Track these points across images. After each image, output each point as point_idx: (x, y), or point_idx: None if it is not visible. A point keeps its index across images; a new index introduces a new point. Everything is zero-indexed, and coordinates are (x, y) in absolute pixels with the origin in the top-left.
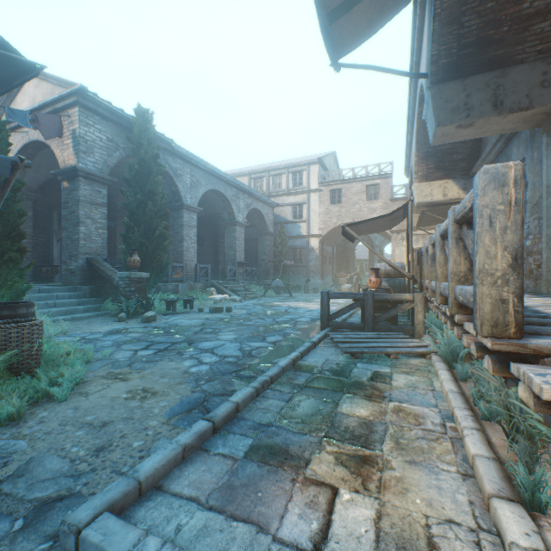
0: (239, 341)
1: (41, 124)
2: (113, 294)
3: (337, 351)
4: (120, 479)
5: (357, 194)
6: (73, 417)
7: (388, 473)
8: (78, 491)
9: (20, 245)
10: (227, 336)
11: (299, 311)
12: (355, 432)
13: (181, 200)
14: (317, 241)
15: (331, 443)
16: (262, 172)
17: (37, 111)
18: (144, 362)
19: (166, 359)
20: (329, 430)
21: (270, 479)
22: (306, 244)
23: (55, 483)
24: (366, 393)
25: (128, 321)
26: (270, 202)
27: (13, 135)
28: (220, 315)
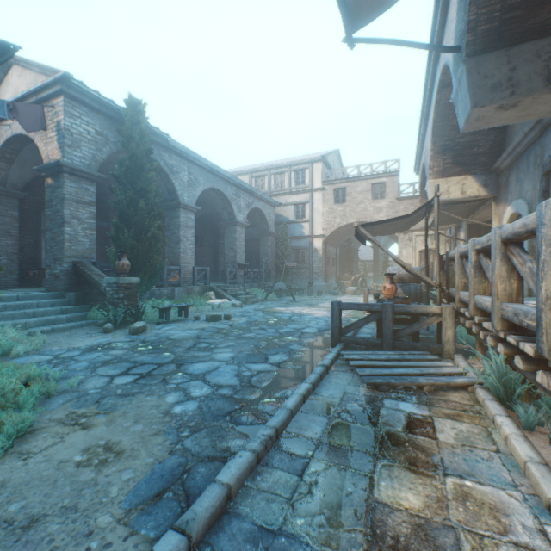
0: (237, 362)
1: (21, 114)
2: (100, 300)
3: (356, 379)
4: None
5: (362, 192)
6: None
7: None
8: None
9: None
10: (223, 354)
11: (304, 319)
12: None
13: (177, 198)
14: (320, 242)
15: None
16: (263, 171)
17: (20, 102)
18: (117, 395)
19: (146, 390)
20: (369, 547)
21: None
22: (308, 244)
23: None
24: (407, 456)
25: (115, 332)
26: (272, 202)
27: None
28: (218, 324)
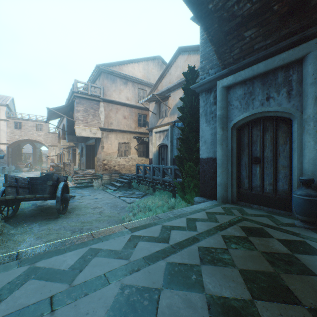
0: None
1: None
2: None
3: None
4: None
5: (32, 126)
6: None
7: None
8: None
9: None
10: None
11: None
12: None
13: None
14: (6, 146)
15: None
16: None
17: None
18: None
19: None
20: None
21: None
22: None
23: None
24: None
25: None
26: None
27: None
28: None
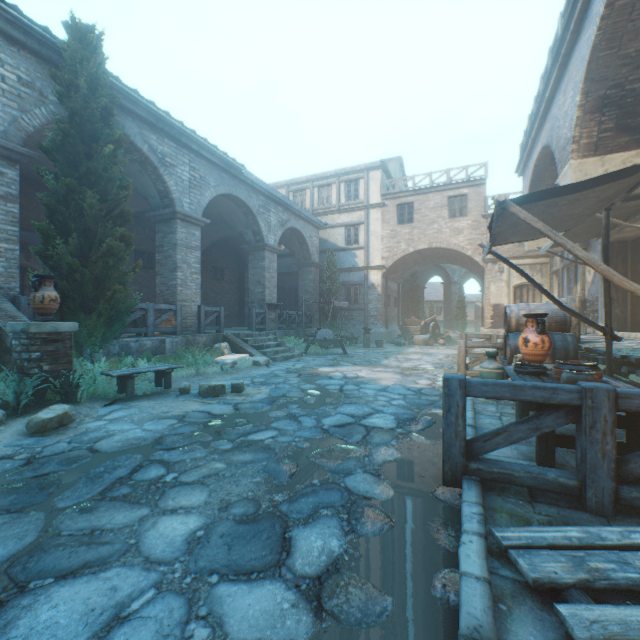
0: (195, 572)
1: None
2: (9, 362)
3: None
4: None
5: (436, 209)
6: None
7: None
8: None
9: None
10: (176, 521)
11: (364, 391)
12: None
13: (173, 204)
14: (379, 275)
15: None
16: (303, 182)
17: None
18: None
19: None
20: None
21: None
22: (363, 278)
23: None
24: None
25: (7, 427)
26: (315, 221)
27: None
28: (215, 404)
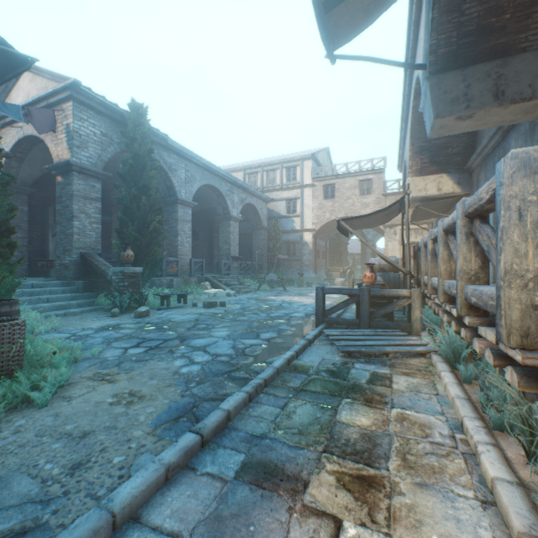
0: (233, 338)
1: (35, 118)
2: (106, 288)
3: (333, 349)
4: (91, 510)
5: (350, 189)
6: (52, 426)
7: (398, 500)
8: (45, 521)
9: (9, 240)
10: (220, 332)
11: (293, 305)
12: (357, 446)
13: (175, 194)
14: (310, 235)
15: (332, 460)
16: (256, 168)
17: (31, 106)
18: (133, 361)
19: (157, 358)
20: (328, 444)
21: (264, 508)
22: (299, 238)
23: (20, 511)
24: (366, 397)
25: (121, 316)
26: (264, 197)
27: (8, 130)
28: (214, 310)
